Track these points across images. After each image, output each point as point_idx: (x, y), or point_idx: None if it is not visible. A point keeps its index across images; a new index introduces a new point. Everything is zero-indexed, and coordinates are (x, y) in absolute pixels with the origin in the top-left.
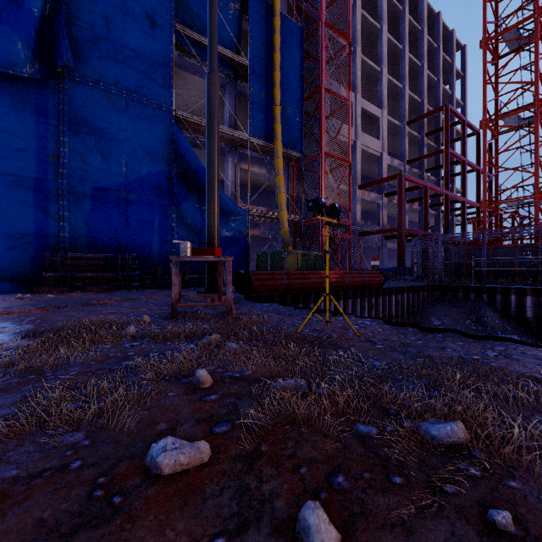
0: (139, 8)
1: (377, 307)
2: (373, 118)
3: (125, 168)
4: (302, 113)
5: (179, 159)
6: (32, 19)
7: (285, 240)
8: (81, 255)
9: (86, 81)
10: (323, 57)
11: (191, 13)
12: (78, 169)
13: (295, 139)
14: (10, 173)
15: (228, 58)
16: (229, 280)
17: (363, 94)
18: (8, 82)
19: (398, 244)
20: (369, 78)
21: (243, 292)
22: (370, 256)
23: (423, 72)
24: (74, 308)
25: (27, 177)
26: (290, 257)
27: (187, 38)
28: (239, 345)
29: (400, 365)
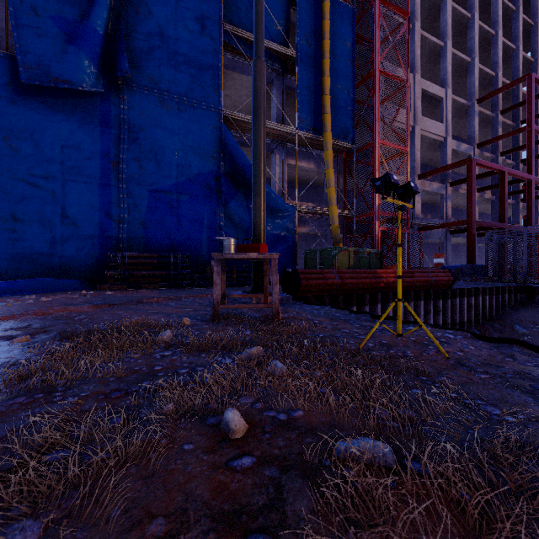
0: (189, 14)
1: (444, 311)
2: (434, 99)
3: (177, 170)
4: (354, 100)
5: (227, 158)
6: (97, 38)
7: (335, 237)
8: (138, 254)
9: (143, 90)
10: (378, 36)
11: (239, 11)
12: (135, 174)
13: (345, 129)
14: (79, 180)
15: (275, 51)
16: (275, 280)
17: (423, 74)
18: (78, 98)
19: (467, 239)
20: (430, 55)
21: (291, 292)
22: (431, 253)
23: (498, 40)
24: (123, 306)
25: (93, 183)
26: (341, 255)
27: (235, 37)
28: (285, 363)
29: (537, 418)
